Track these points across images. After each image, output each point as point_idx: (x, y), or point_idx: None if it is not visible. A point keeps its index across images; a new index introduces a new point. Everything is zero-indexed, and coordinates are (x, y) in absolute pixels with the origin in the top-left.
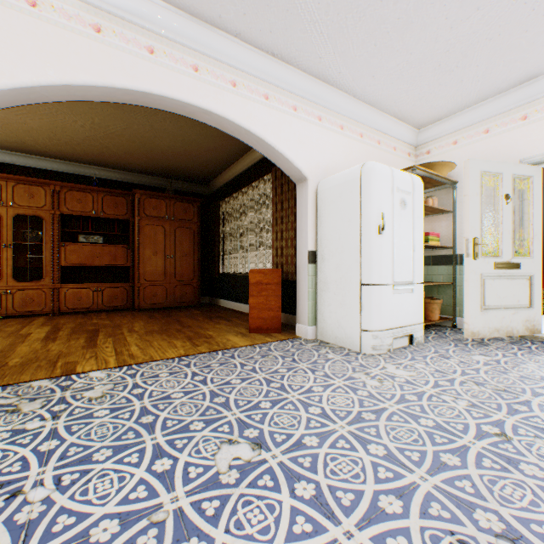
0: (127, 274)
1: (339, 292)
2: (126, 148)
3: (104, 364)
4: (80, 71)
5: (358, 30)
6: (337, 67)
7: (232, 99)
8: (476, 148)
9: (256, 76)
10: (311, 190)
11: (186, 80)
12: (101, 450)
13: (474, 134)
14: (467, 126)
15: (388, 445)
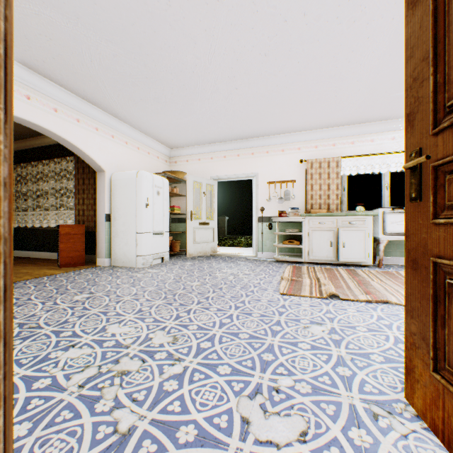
0: None
1: (125, 237)
2: None
3: None
4: None
5: (135, 106)
6: (124, 115)
7: (55, 119)
8: (196, 166)
9: (72, 107)
10: (108, 178)
11: (21, 104)
12: None
13: (195, 159)
14: (192, 154)
15: (143, 285)
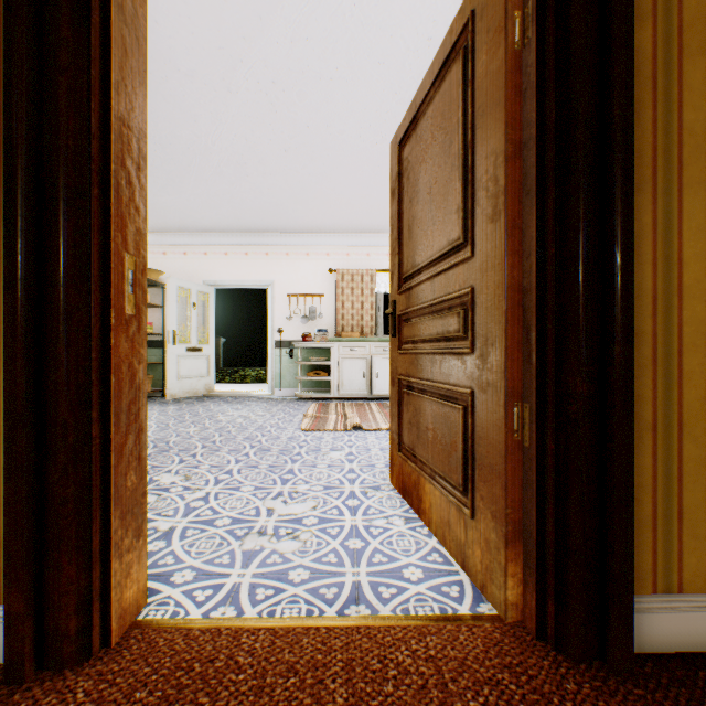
0: None
1: None
2: None
3: None
4: None
5: None
6: None
7: None
8: (180, 263)
9: None
10: None
11: None
12: None
13: (179, 253)
14: (174, 245)
15: None
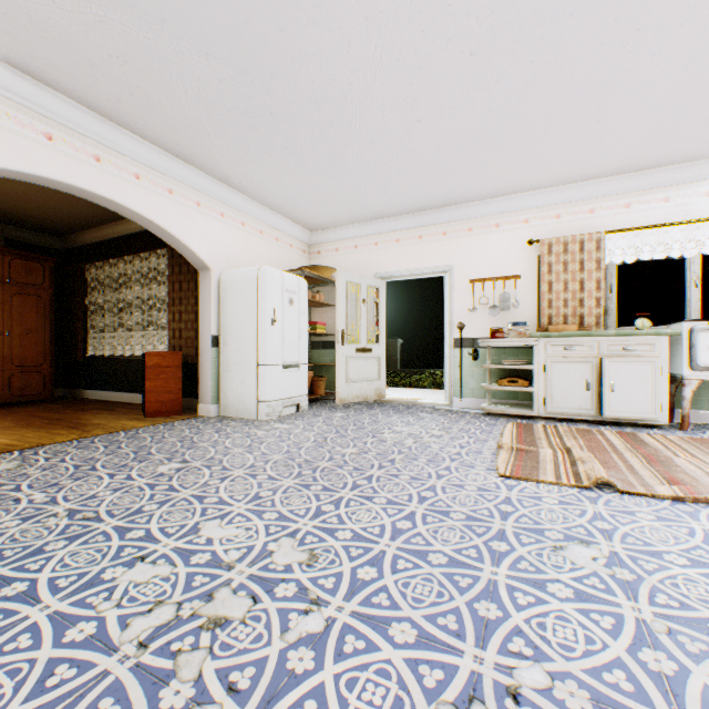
0: None
1: (240, 372)
2: None
3: None
4: None
5: (255, 164)
6: (239, 179)
7: (136, 190)
8: (350, 258)
9: (161, 172)
10: (215, 280)
11: (88, 169)
12: (63, 481)
13: (349, 247)
14: (345, 239)
15: (264, 451)
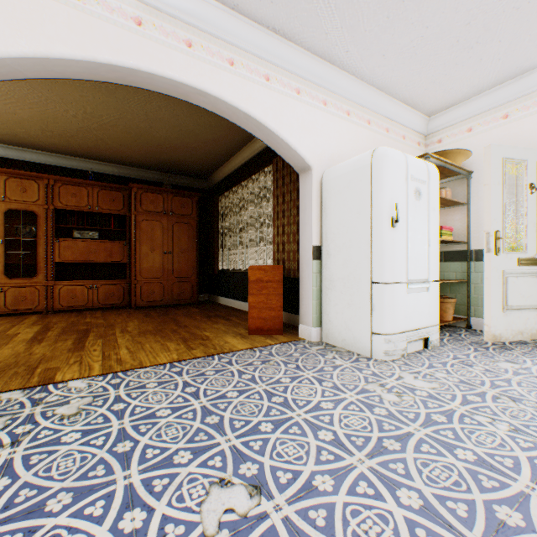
0: (124, 270)
1: (347, 291)
2: (121, 140)
3: (88, 371)
4: (56, 42)
5: None
6: (345, 45)
7: (229, 78)
8: (493, 135)
9: (256, 54)
10: (315, 180)
11: (178, 56)
12: (59, 494)
13: (491, 120)
14: (483, 111)
15: (423, 491)
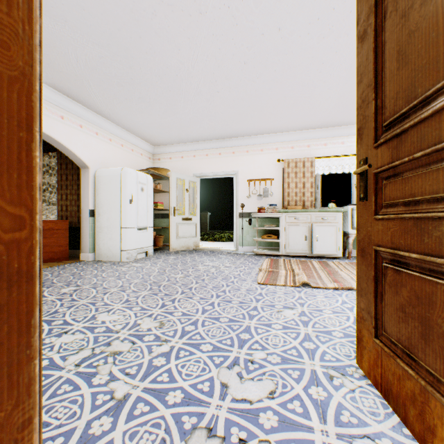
0: None
1: (110, 232)
2: None
3: None
4: None
5: (120, 105)
6: (109, 113)
7: None
8: (179, 164)
9: (56, 105)
10: (92, 175)
11: None
12: None
13: (178, 157)
14: (175, 152)
15: (128, 278)
